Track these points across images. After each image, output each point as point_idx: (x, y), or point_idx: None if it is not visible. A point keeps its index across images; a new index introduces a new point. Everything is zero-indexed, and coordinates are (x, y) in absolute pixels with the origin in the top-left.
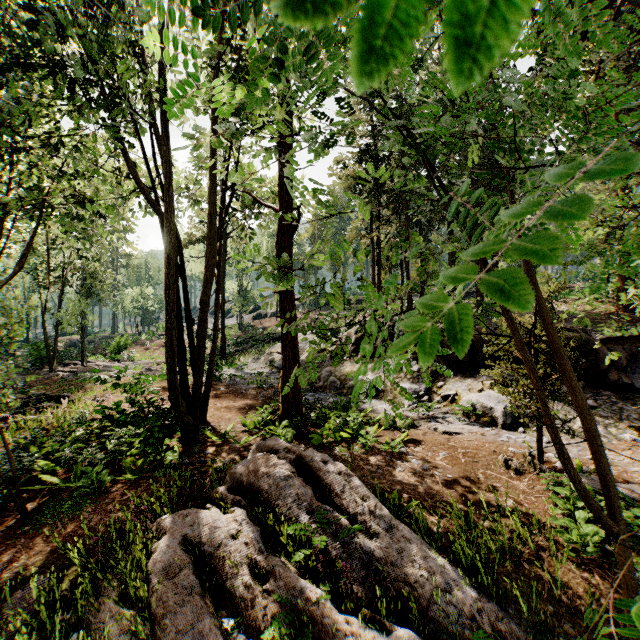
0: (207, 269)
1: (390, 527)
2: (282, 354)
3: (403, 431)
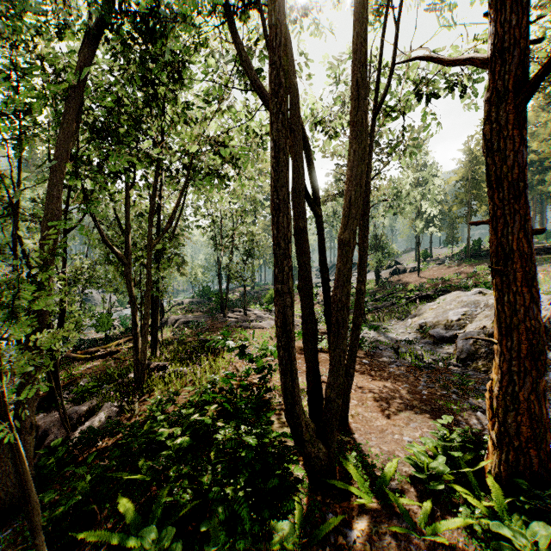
0: (350, 183)
1: None
2: (498, 345)
3: None
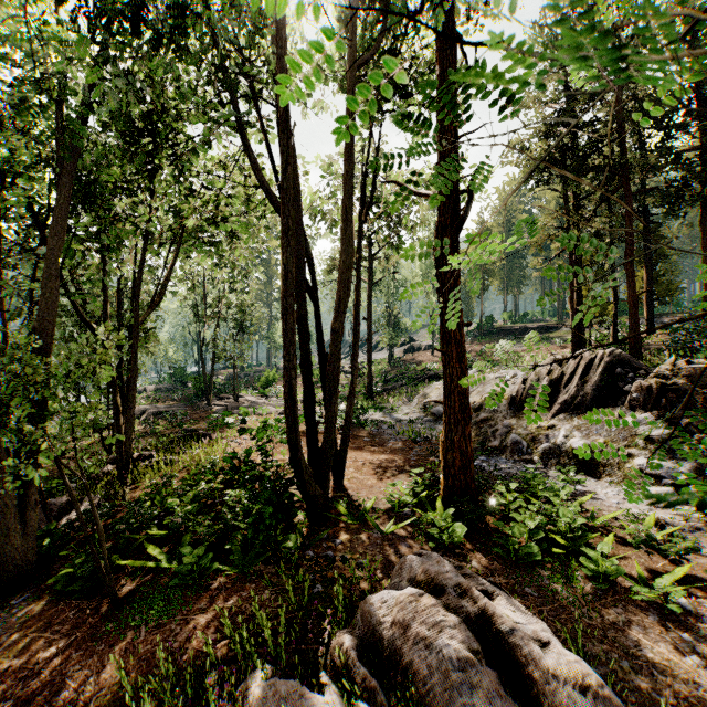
0: (339, 285)
1: None
2: (444, 405)
3: (673, 559)
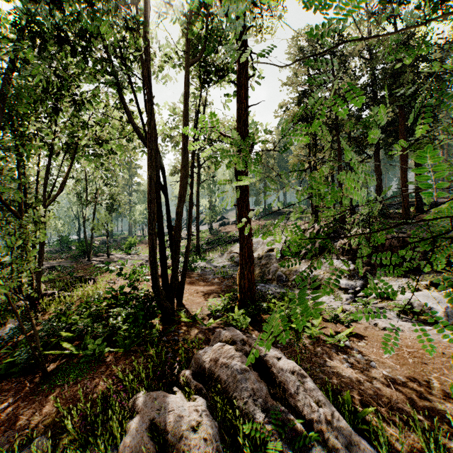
0: (181, 187)
1: (349, 442)
2: (239, 254)
3: (345, 325)
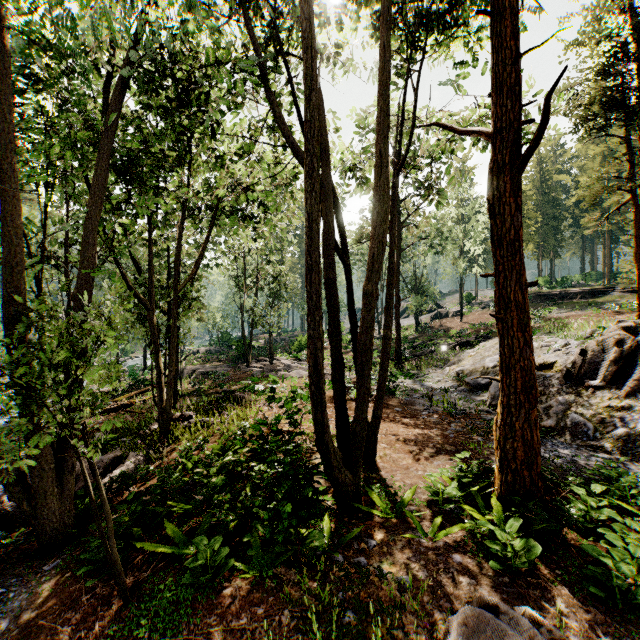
0: (373, 241)
1: None
2: (501, 382)
3: None
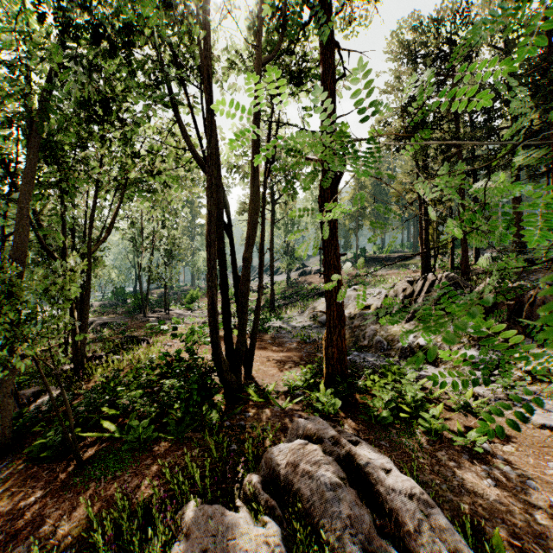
0: (249, 225)
1: None
2: (326, 313)
3: (481, 418)
